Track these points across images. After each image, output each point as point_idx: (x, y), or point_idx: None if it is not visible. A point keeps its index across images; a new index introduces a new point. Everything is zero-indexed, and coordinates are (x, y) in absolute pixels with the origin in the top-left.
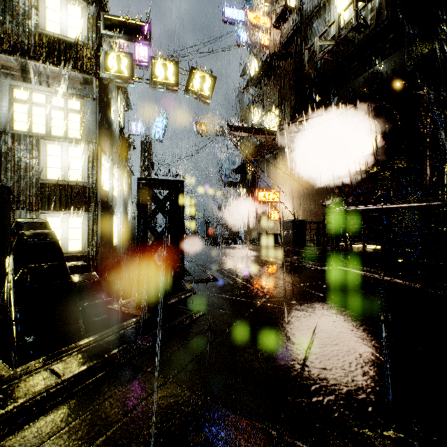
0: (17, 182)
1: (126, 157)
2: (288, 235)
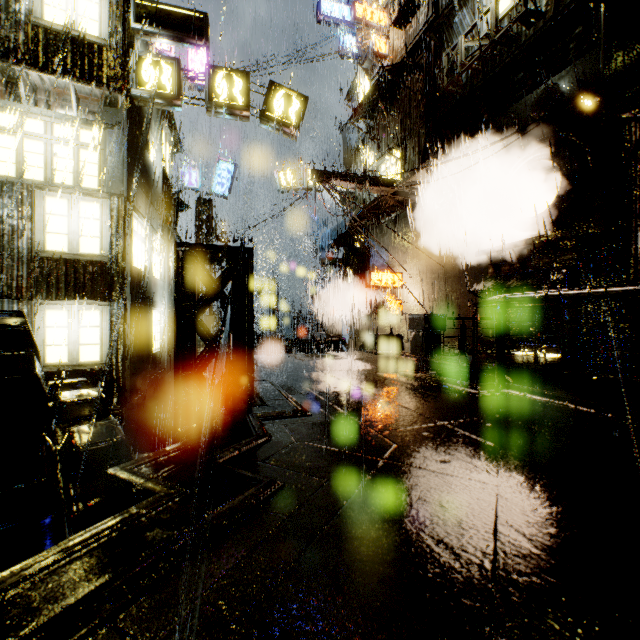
0: None
1: (174, 221)
2: (418, 337)
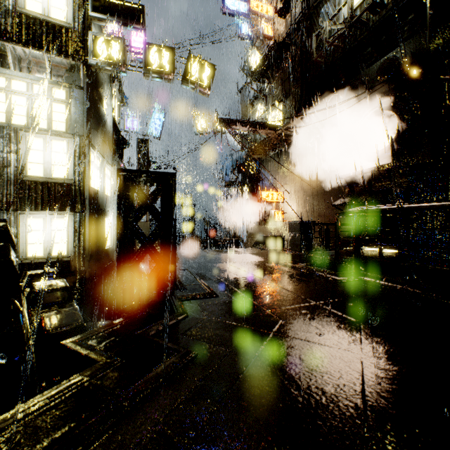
0: None
1: (121, 155)
2: (295, 237)
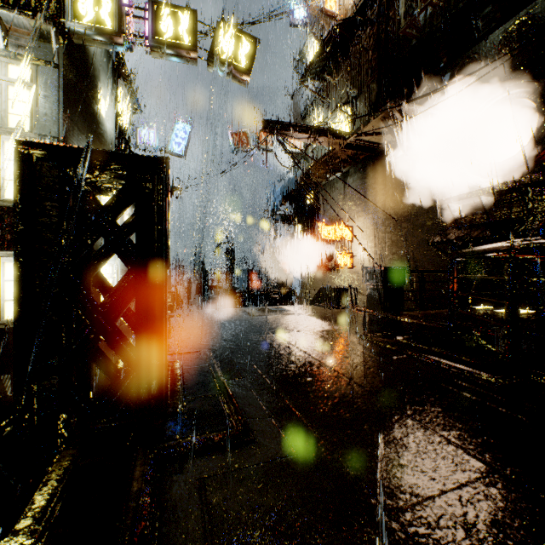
0: None
1: None
2: (376, 291)
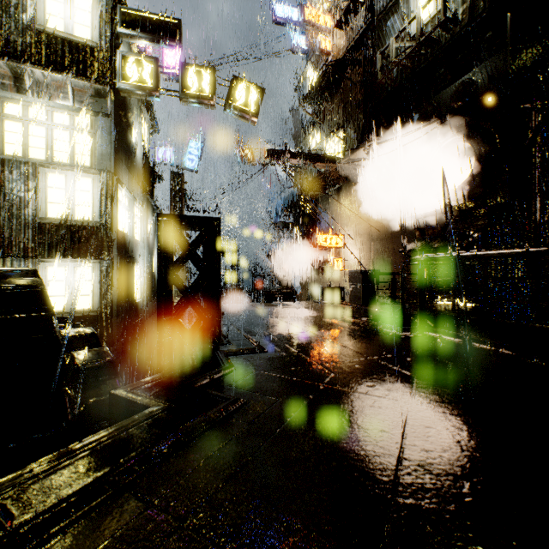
0: (8, 222)
1: (151, 191)
2: (356, 289)
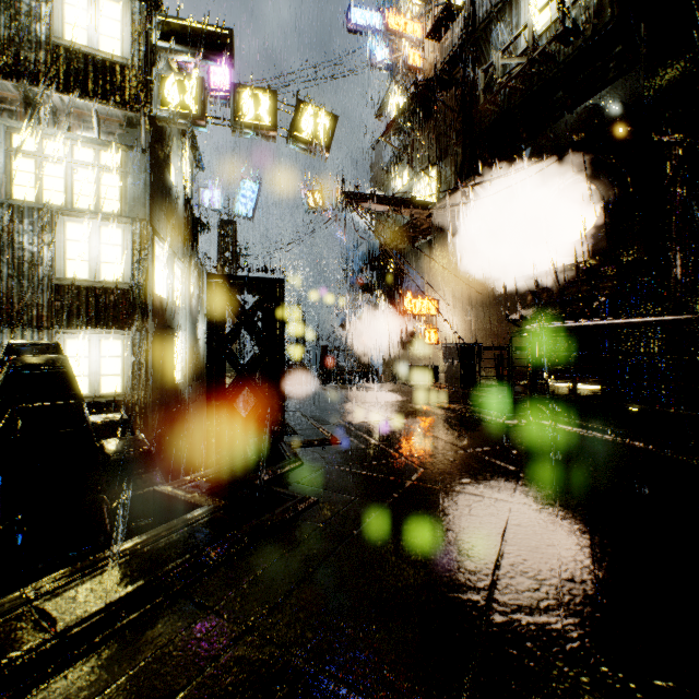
0: (18, 283)
1: (194, 244)
2: (453, 367)
